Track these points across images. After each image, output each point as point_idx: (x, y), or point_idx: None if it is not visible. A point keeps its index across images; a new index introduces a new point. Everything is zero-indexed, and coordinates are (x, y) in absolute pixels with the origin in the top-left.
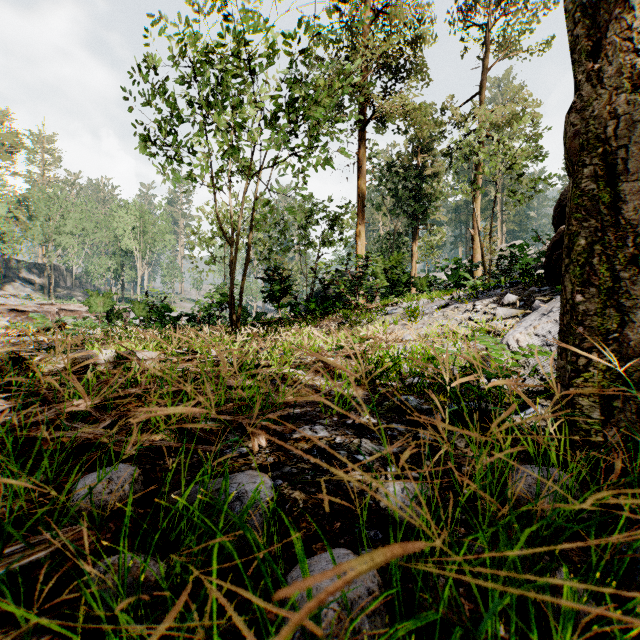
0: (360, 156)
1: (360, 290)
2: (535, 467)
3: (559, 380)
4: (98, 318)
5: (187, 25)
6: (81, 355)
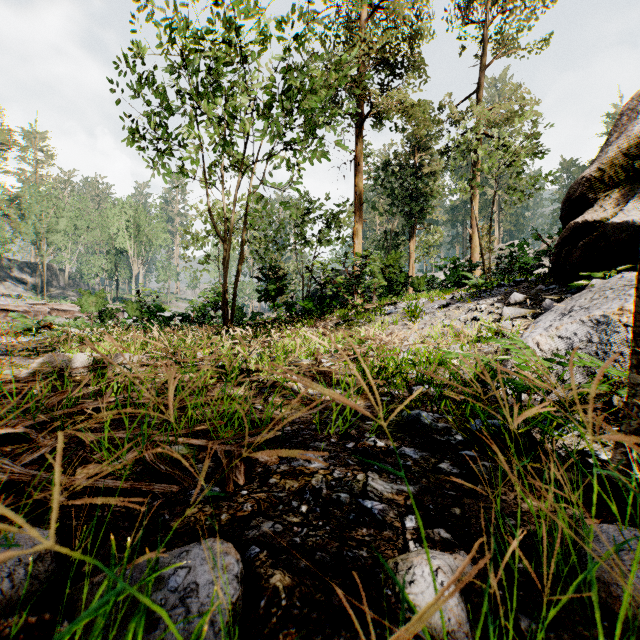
0: (357, 153)
1: (357, 289)
2: (621, 532)
3: (632, 401)
4: (90, 318)
5: (176, 10)
6: (51, 359)
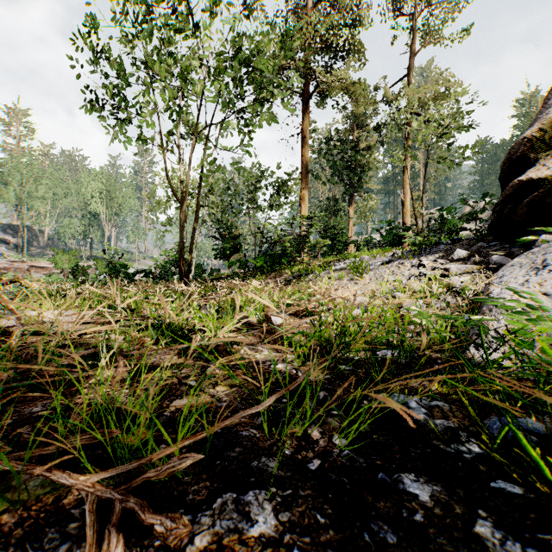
0: (304, 127)
1: (304, 248)
2: None
3: None
4: (64, 274)
5: None
6: None
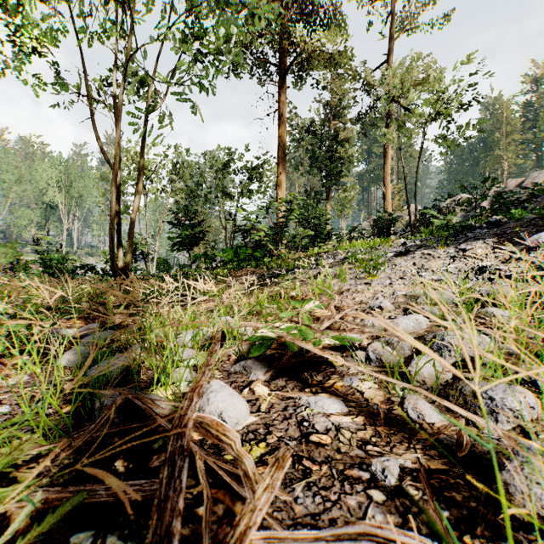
0: (281, 104)
1: (282, 239)
2: None
3: None
4: (1, 270)
5: None
6: None
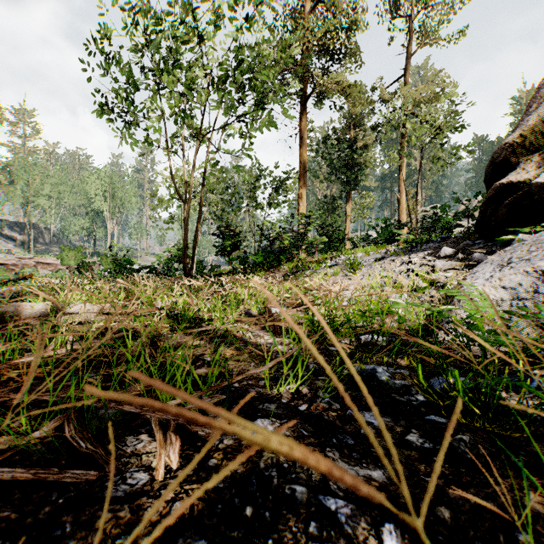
0: (302, 127)
1: (302, 245)
2: None
3: None
4: (70, 270)
5: None
6: (13, 308)
